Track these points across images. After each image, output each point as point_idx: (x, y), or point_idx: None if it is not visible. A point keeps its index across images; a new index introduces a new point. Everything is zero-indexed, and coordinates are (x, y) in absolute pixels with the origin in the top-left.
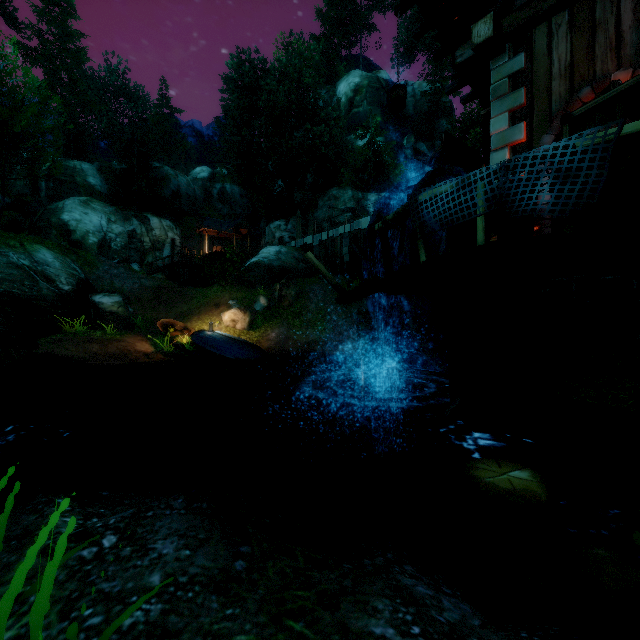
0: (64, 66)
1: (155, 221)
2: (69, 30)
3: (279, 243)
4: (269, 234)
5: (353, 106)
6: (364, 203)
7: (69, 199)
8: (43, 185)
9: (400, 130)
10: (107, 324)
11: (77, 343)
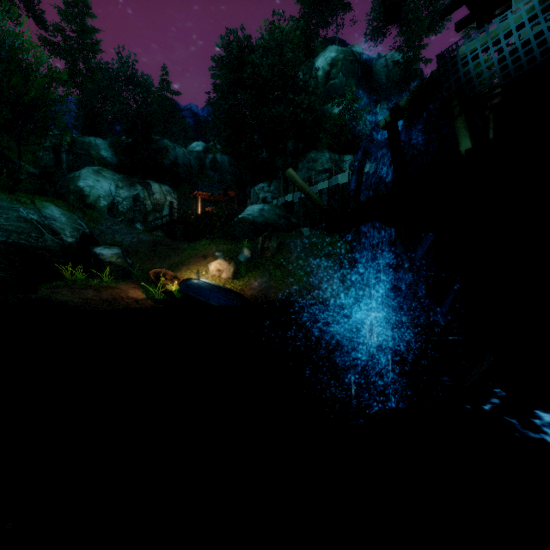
0: (81, 57)
1: (156, 186)
2: (86, 26)
3: (263, 203)
4: (254, 195)
5: (330, 78)
6: (340, 164)
7: (84, 169)
8: (64, 158)
9: (373, 98)
10: (105, 273)
11: (74, 289)
